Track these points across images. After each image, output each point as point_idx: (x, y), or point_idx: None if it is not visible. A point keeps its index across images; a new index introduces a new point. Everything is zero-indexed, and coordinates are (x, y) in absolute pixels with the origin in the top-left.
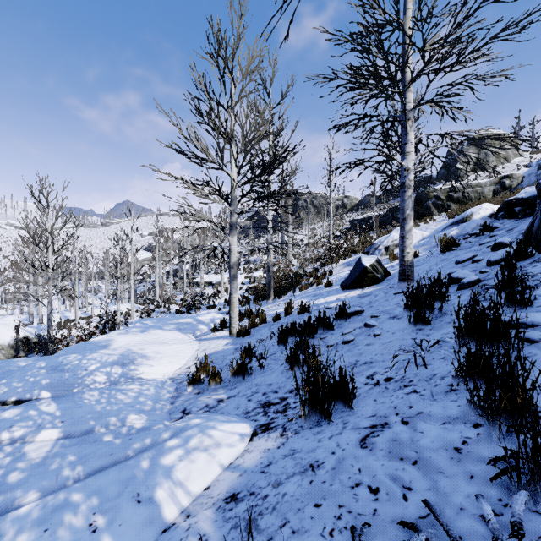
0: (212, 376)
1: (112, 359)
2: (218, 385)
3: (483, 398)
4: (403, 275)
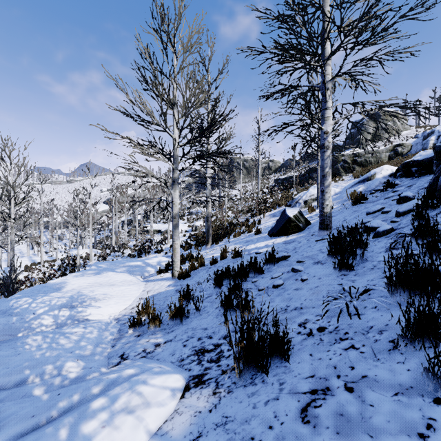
0: (152, 319)
1: (60, 302)
2: (157, 328)
3: None
4: (323, 225)
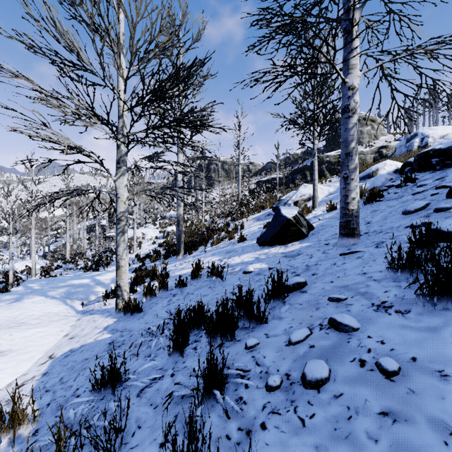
0: None
1: None
2: None
3: None
4: (347, 229)
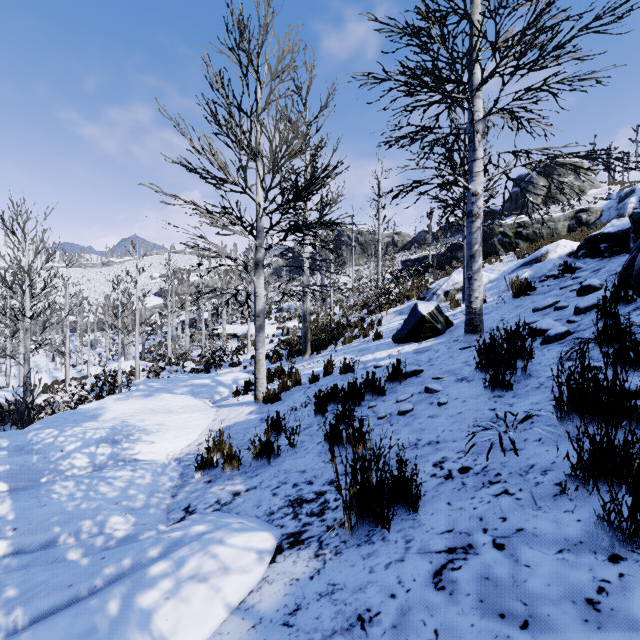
0: (227, 459)
1: (98, 435)
2: (235, 471)
3: (635, 522)
4: (470, 326)
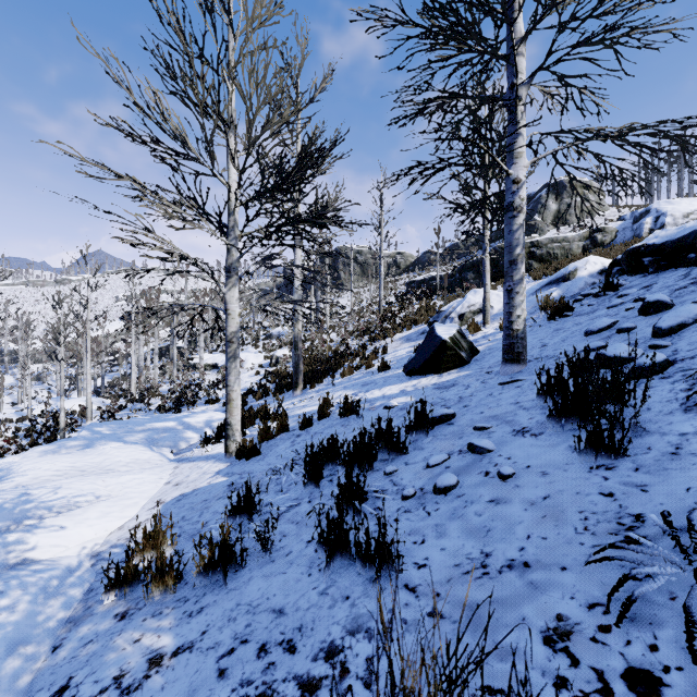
0: (156, 574)
1: None
2: (169, 594)
3: None
4: (511, 353)
